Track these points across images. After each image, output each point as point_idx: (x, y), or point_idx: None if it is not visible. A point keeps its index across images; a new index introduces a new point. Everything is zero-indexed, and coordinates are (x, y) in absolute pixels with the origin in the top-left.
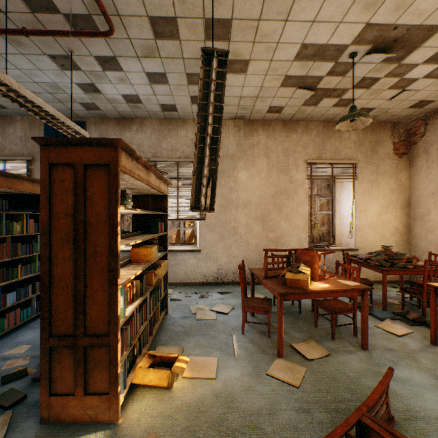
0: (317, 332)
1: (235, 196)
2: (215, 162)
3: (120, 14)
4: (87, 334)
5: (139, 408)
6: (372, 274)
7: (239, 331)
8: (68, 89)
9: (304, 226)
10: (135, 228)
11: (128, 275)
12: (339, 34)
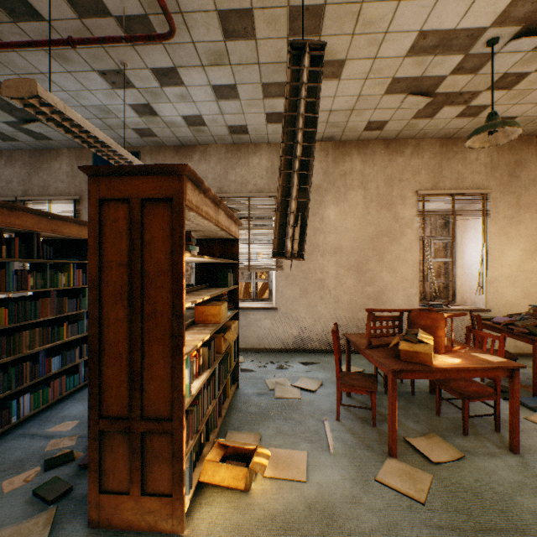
0: (441, 423)
1: (321, 240)
2: (306, 193)
3: (183, 10)
4: (144, 417)
5: (209, 517)
6: (511, 344)
7: (333, 416)
8: (120, 112)
9: (413, 279)
10: (198, 280)
11: (194, 341)
12: (475, 13)
